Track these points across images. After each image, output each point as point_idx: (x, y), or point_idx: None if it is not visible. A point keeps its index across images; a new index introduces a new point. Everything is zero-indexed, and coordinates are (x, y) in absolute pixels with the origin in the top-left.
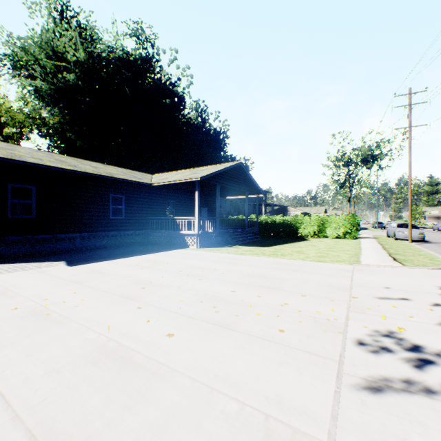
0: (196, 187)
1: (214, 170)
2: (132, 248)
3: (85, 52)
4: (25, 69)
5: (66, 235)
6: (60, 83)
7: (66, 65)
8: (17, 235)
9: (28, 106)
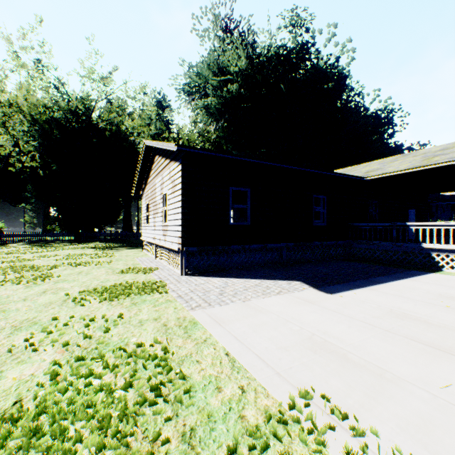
0: None
1: None
2: (344, 264)
3: (246, 58)
4: (197, 92)
5: (275, 245)
6: (225, 96)
7: (229, 77)
8: (236, 244)
9: (195, 127)
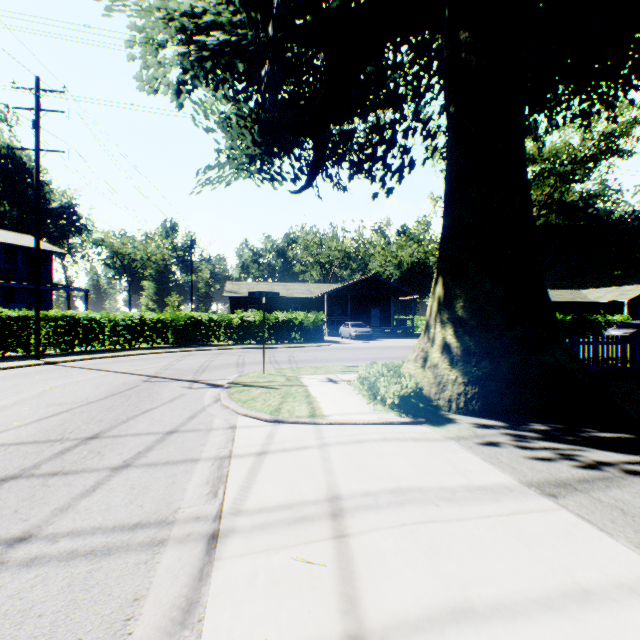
0: (624, 304)
1: (636, 293)
2: None
3: None
4: None
5: None
6: None
7: None
8: None
9: None
